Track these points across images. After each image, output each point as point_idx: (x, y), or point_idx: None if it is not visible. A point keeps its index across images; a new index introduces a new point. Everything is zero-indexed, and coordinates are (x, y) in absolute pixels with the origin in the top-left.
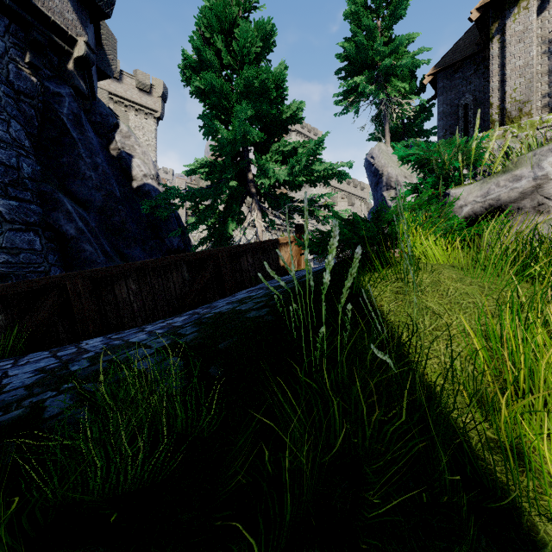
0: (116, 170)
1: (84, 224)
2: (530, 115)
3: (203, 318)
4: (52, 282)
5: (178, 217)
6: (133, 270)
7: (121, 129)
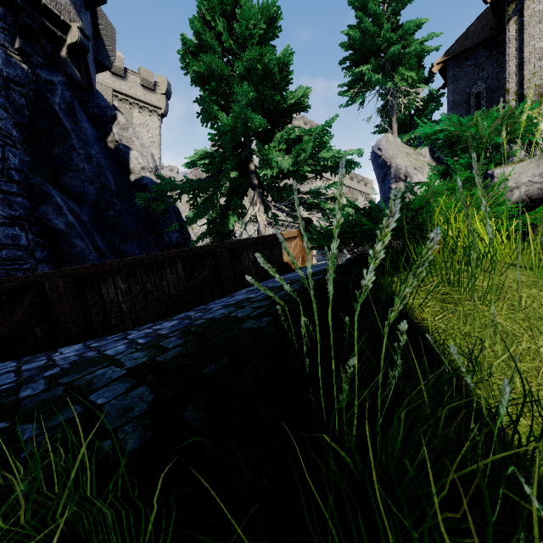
0: (113, 163)
1: (75, 218)
2: None
3: (193, 326)
4: (28, 281)
5: (178, 212)
6: (121, 267)
7: (118, 121)
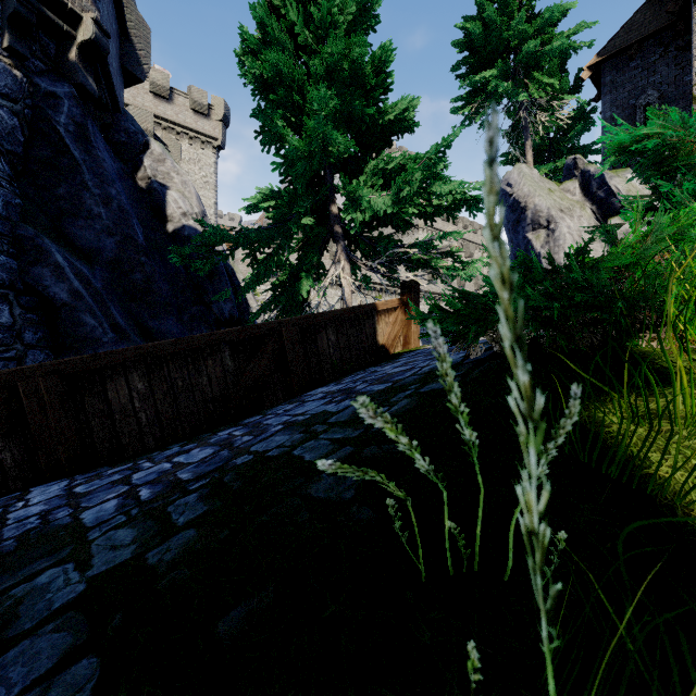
0: (144, 207)
1: (84, 284)
2: None
3: (230, 469)
4: None
5: (232, 273)
6: (138, 358)
7: (152, 150)
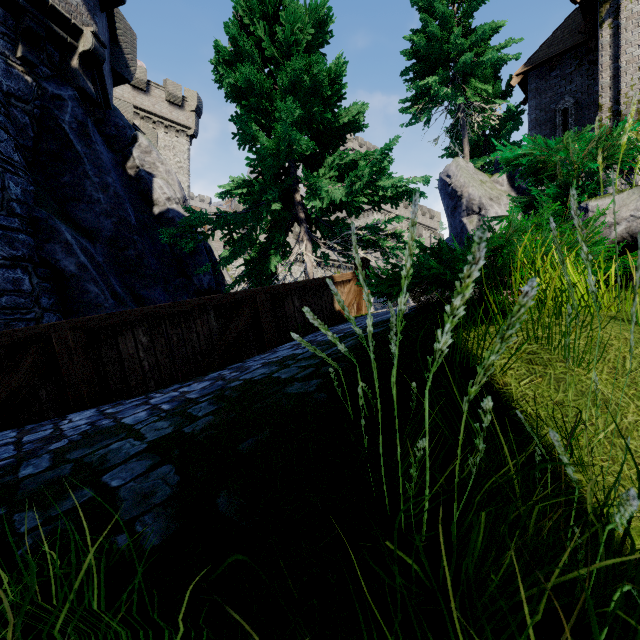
0: (133, 193)
1: (88, 259)
2: None
3: (227, 389)
4: (31, 335)
5: (210, 250)
6: (142, 317)
7: (140, 143)
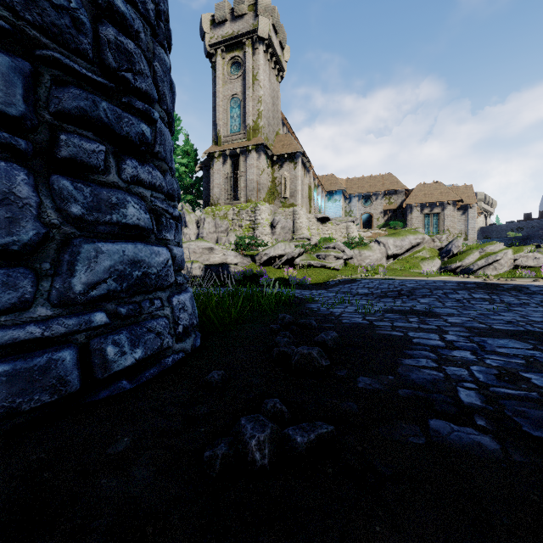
0: None
1: None
2: (220, 204)
3: None
4: None
5: None
6: None
7: None
